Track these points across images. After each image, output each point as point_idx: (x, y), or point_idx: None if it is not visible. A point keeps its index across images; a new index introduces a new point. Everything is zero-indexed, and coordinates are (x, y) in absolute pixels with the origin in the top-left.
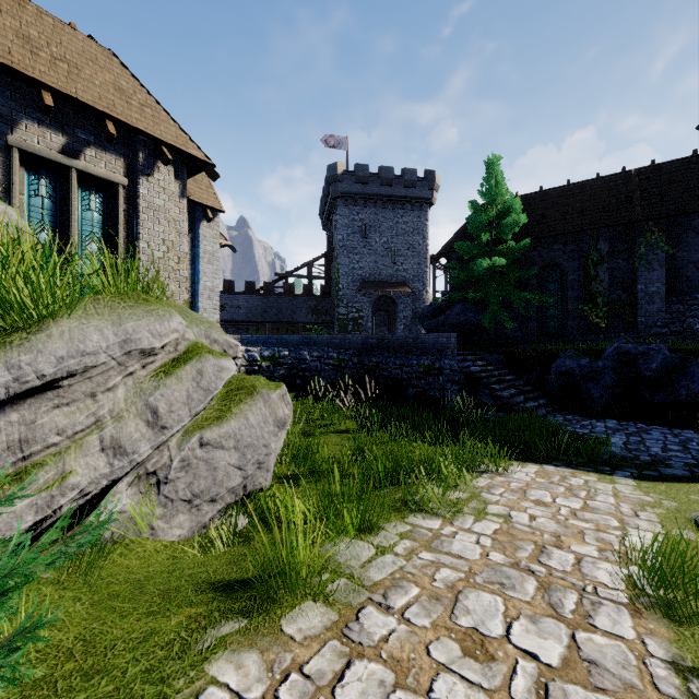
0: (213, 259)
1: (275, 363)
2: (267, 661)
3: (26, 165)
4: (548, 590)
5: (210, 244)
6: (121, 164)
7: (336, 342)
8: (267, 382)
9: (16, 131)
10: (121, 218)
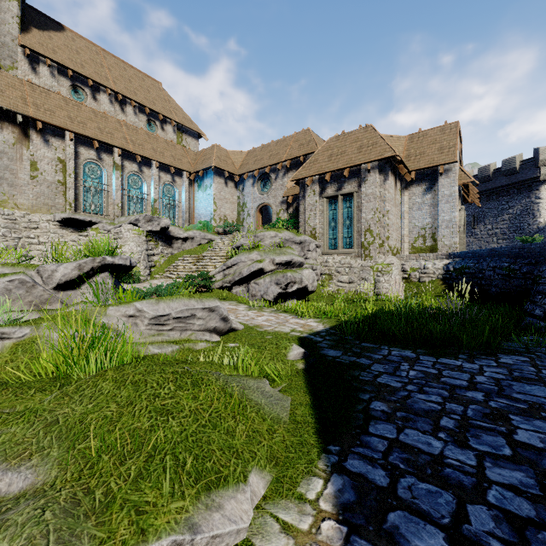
0: (450, 199)
1: (462, 272)
2: None
3: (329, 201)
4: None
5: (447, 189)
6: (356, 182)
7: (515, 251)
8: (283, 271)
9: (325, 191)
10: (355, 207)
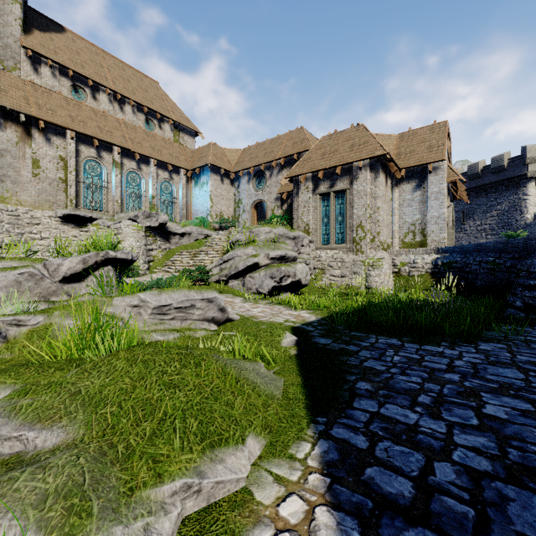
0: (439, 195)
1: (449, 266)
2: None
3: (322, 197)
4: None
5: (436, 186)
6: (348, 179)
7: (500, 246)
8: (277, 265)
9: (318, 188)
10: (347, 203)
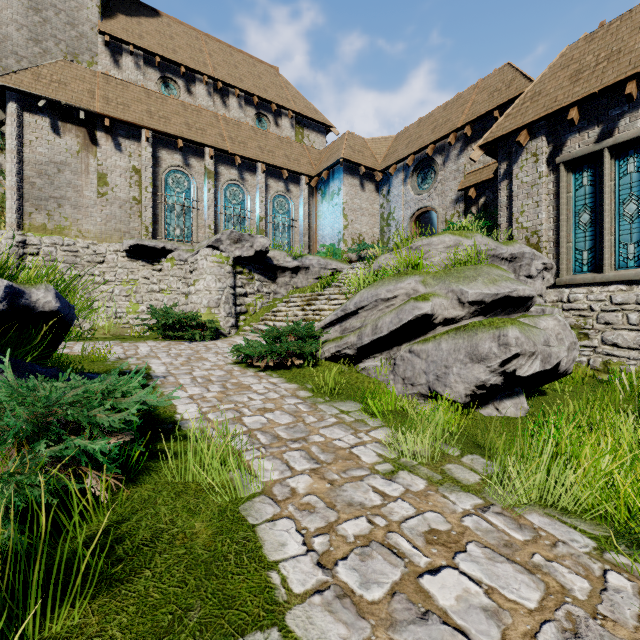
0: None
1: None
2: (291, 388)
3: (573, 169)
4: (275, 437)
5: None
6: None
7: None
8: (491, 323)
9: (564, 150)
10: None
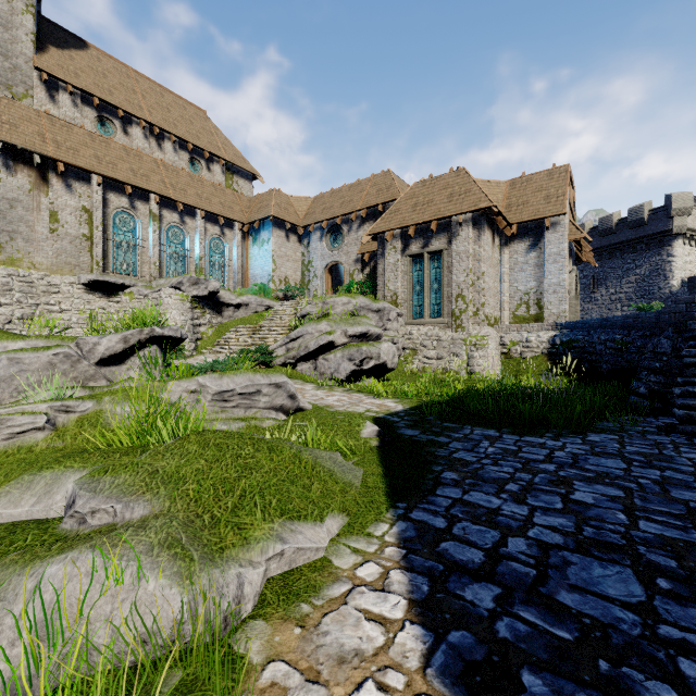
0: (558, 258)
1: (570, 346)
2: None
3: (413, 260)
4: None
5: (555, 246)
6: (446, 237)
7: (629, 322)
8: (357, 345)
9: (409, 248)
10: (444, 267)
